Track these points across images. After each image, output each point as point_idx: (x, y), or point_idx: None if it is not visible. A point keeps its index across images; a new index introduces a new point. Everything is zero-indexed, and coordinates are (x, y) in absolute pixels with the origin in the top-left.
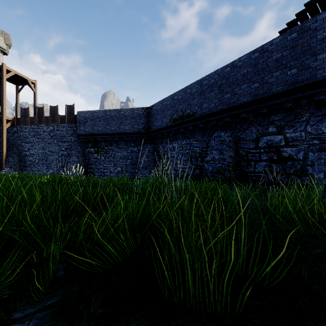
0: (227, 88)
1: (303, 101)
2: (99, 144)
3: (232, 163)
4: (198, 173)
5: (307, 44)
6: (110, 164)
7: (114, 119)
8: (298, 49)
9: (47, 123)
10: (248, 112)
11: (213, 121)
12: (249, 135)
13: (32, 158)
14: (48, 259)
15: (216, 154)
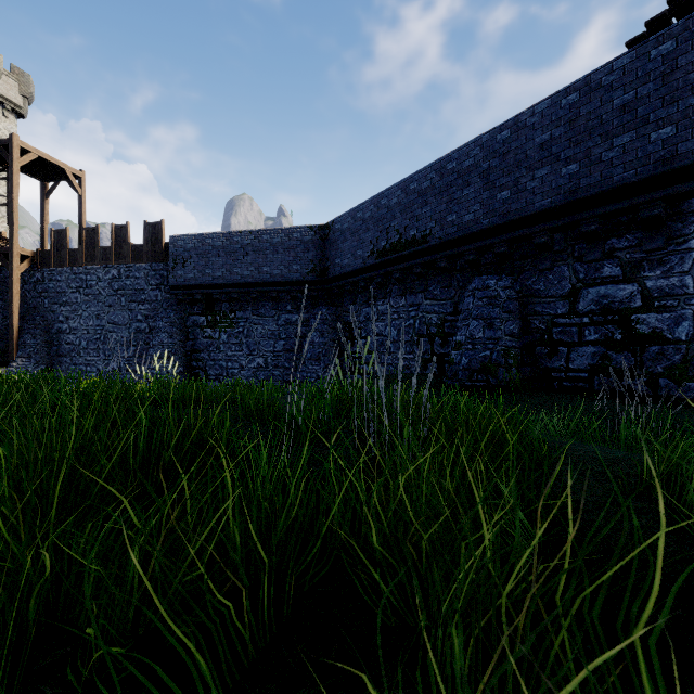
0: (503, 178)
1: (689, 202)
2: (217, 308)
3: (514, 348)
4: (436, 372)
5: None
6: (241, 351)
7: (249, 252)
8: (678, 78)
9: (105, 262)
10: (552, 232)
11: (469, 253)
12: (556, 285)
13: (74, 338)
14: None
15: (478, 327)
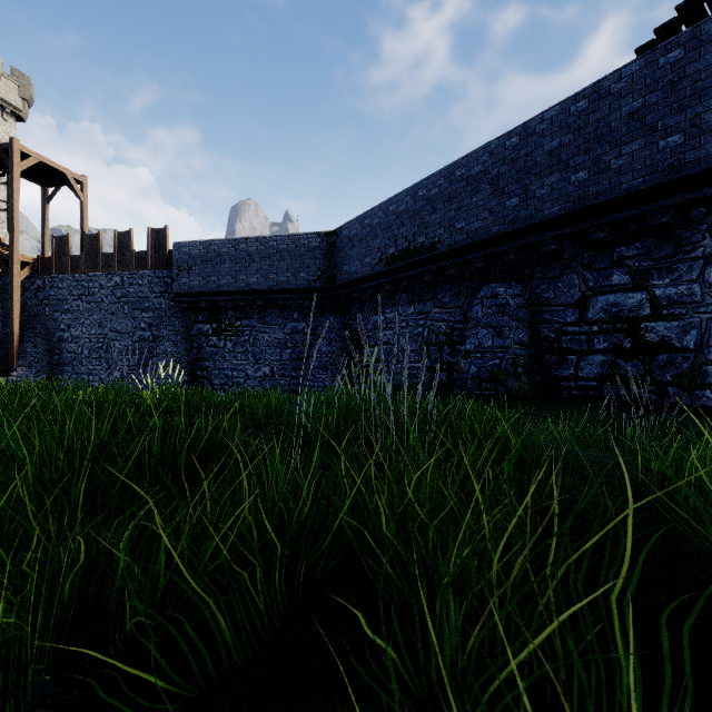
0: (512, 185)
1: (697, 210)
2: (222, 316)
3: (523, 357)
4: (445, 381)
5: (708, 74)
6: (247, 360)
7: (255, 259)
8: (686, 86)
9: (108, 269)
10: (561, 240)
11: (478, 261)
12: (565, 293)
13: (76, 346)
14: (17, 656)
15: (487, 336)
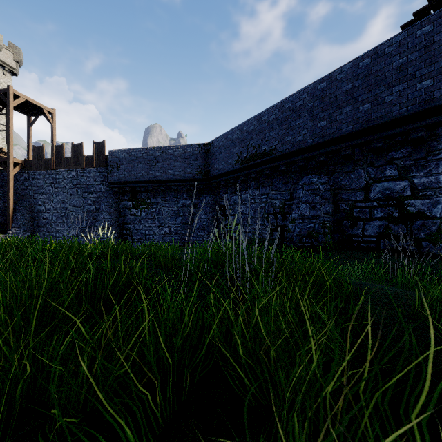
0: (321, 113)
1: (441, 128)
2: (139, 196)
3: (328, 222)
4: (279, 237)
5: None
6: (154, 224)
7: (159, 160)
8: (434, 48)
9: (68, 167)
10: (353, 148)
11: (300, 161)
12: (355, 181)
13: (48, 215)
14: None
15: (306, 209)
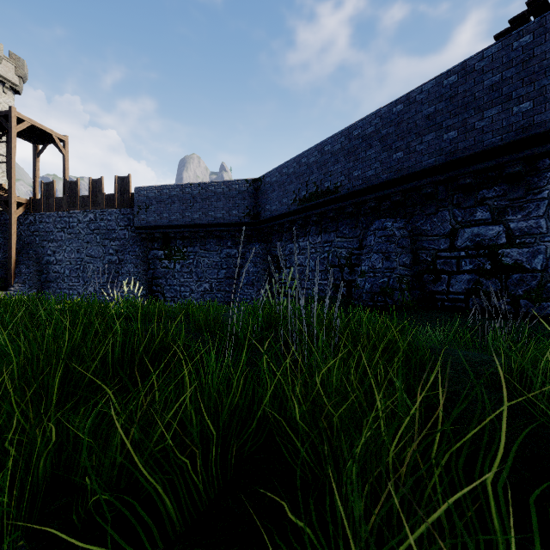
0: (397, 142)
1: (543, 161)
2: (172, 244)
3: (406, 276)
4: (345, 295)
5: None
6: (191, 278)
7: (197, 200)
8: (534, 64)
9: (84, 208)
10: (436, 185)
11: (371, 201)
12: (439, 226)
13: (59, 268)
14: None
15: (378, 259)
